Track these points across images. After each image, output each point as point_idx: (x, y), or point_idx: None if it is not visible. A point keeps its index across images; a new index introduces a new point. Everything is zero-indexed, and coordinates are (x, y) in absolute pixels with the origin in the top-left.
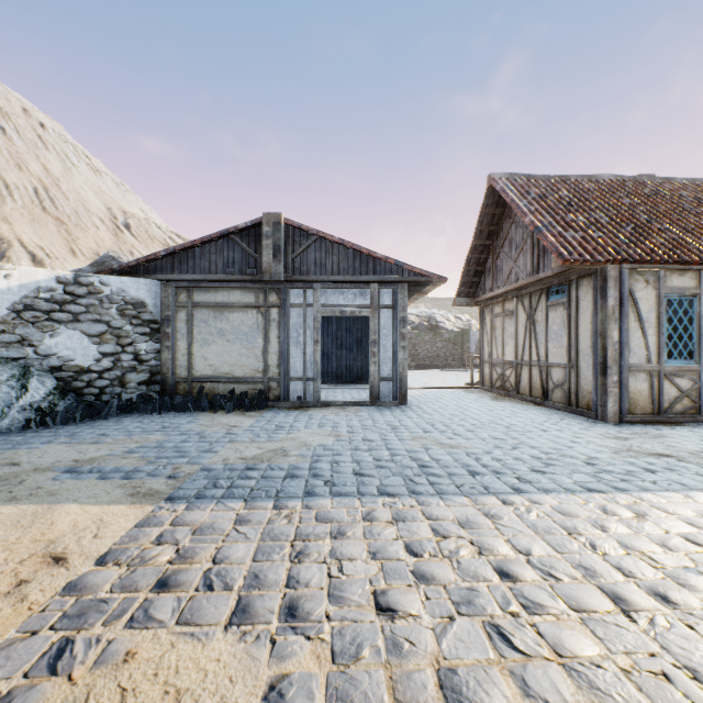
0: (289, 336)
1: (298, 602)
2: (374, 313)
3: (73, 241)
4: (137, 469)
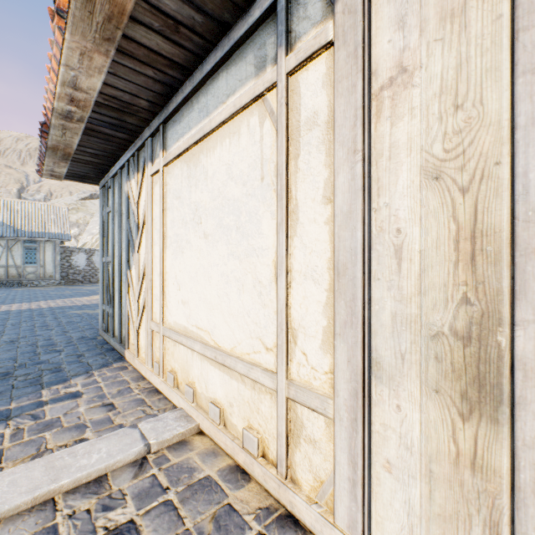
0: None
1: None
2: None
3: None
4: None
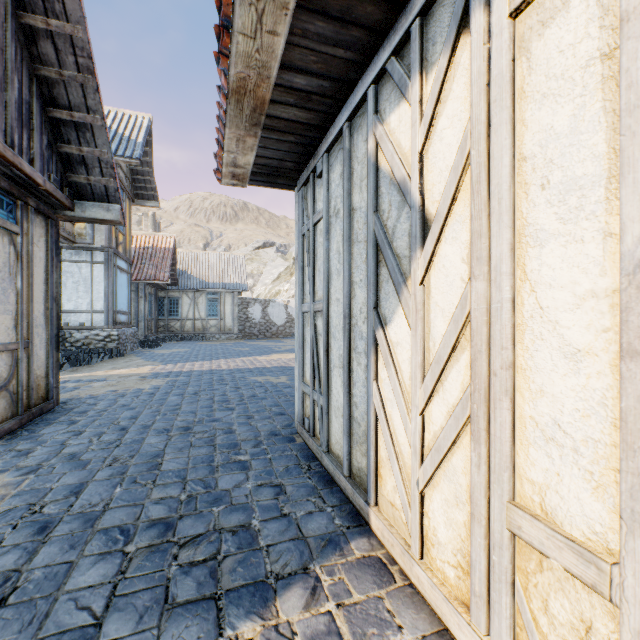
0: None
1: None
2: None
3: None
4: None
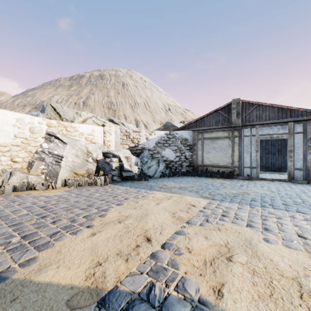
0: (243, 149)
1: (267, 228)
2: (290, 137)
3: (154, 118)
4: (198, 191)
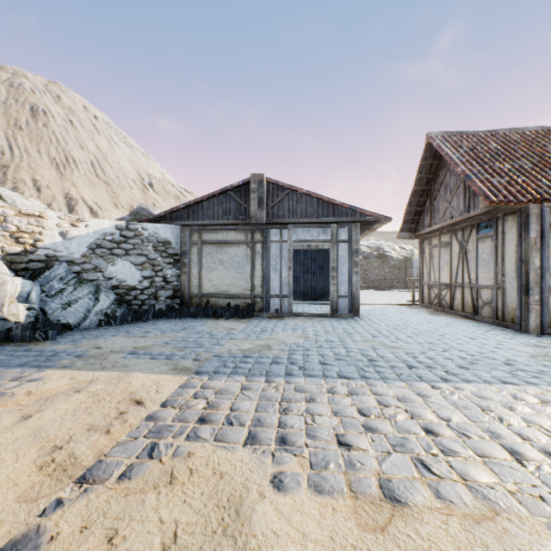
0: (269, 264)
1: (286, 436)
2: (333, 246)
3: (115, 197)
4: (173, 354)
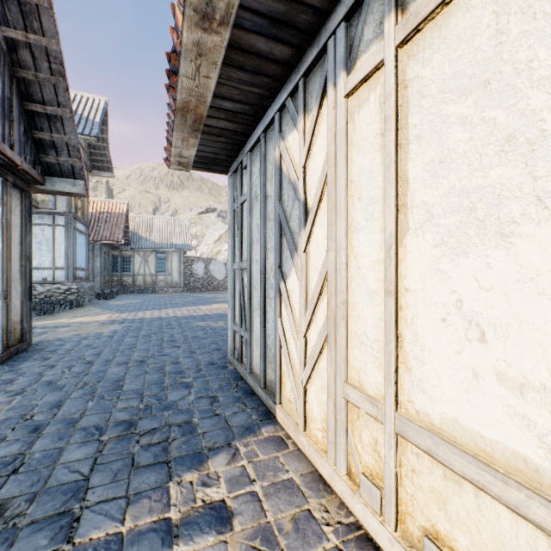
0: None
1: None
2: None
3: None
4: None
